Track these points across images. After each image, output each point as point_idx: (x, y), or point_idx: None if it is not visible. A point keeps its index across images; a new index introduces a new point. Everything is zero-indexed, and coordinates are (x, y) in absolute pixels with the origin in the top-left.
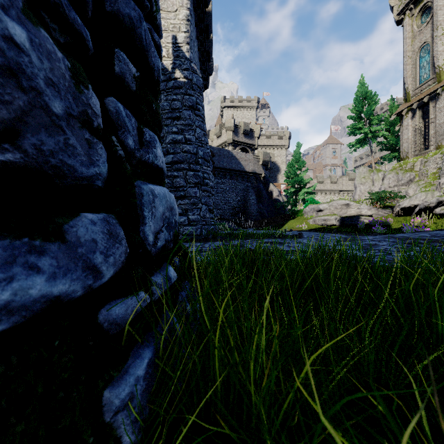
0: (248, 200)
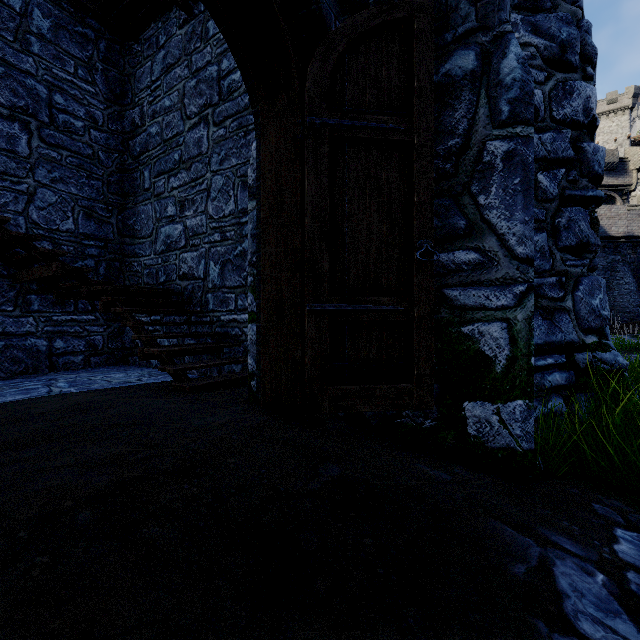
0: (615, 285)
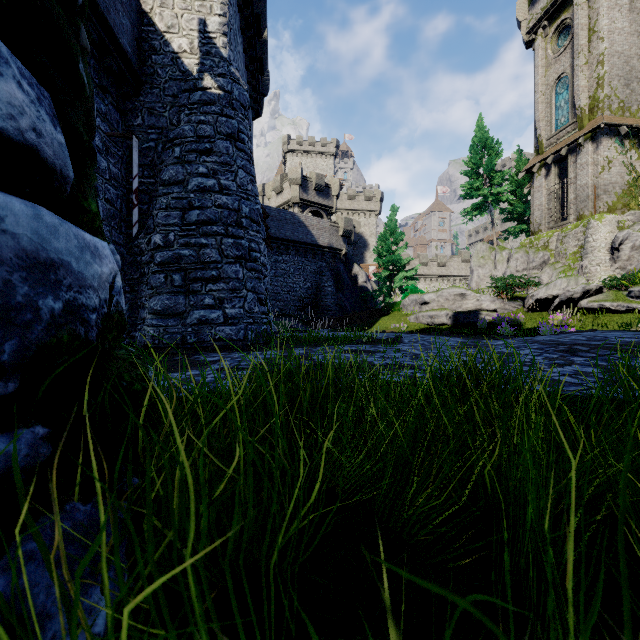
0: (323, 287)
